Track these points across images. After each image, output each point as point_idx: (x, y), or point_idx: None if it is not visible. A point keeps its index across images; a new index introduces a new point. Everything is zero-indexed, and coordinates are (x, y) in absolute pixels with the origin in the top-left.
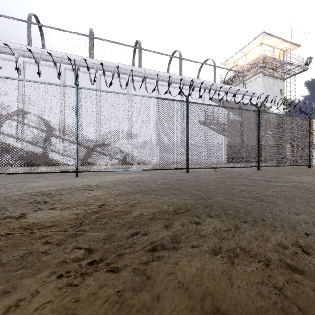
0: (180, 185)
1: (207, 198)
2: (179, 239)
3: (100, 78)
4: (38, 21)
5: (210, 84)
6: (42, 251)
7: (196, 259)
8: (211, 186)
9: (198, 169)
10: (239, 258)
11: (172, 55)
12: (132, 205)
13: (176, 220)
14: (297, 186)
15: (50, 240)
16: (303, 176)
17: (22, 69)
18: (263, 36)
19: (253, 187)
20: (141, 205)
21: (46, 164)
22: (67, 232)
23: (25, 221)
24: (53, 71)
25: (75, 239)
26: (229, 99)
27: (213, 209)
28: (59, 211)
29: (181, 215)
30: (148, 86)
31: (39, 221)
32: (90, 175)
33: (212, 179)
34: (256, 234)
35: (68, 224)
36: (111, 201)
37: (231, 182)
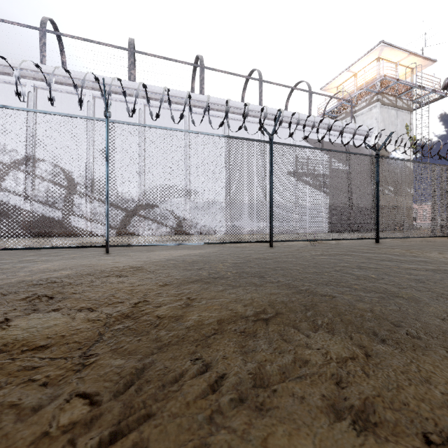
0: (263, 268)
1: (307, 290)
2: (266, 378)
3: (145, 110)
4: (56, 29)
5: (304, 118)
6: (11, 405)
7: (302, 430)
8: (311, 270)
9: (287, 242)
10: (387, 428)
11: (248, 77)
12: (186, 305)
13: (259, 335)
14: (444, 270)
15: (35, 377)
16: (447, 253)
17: (32, 97)
18: (381, 48)
19: (377, 272)
20: (200, 305)
21: (67, 234)
22: (68, 359)
23: (3, 335)
24: (77, 100)
25: (79, 375)
26: (331, 139)
27: (319, 312)
28: (66, 315)
29: (267, 324)
30: (214, 122)
31: (26, 336)
32: (128, 251)
33: (311, 259)
34: (406, 367)
35: (73, 343)
36: (153, 296)
37: (340, 264)
